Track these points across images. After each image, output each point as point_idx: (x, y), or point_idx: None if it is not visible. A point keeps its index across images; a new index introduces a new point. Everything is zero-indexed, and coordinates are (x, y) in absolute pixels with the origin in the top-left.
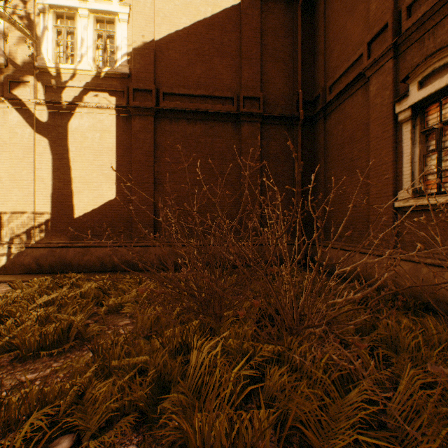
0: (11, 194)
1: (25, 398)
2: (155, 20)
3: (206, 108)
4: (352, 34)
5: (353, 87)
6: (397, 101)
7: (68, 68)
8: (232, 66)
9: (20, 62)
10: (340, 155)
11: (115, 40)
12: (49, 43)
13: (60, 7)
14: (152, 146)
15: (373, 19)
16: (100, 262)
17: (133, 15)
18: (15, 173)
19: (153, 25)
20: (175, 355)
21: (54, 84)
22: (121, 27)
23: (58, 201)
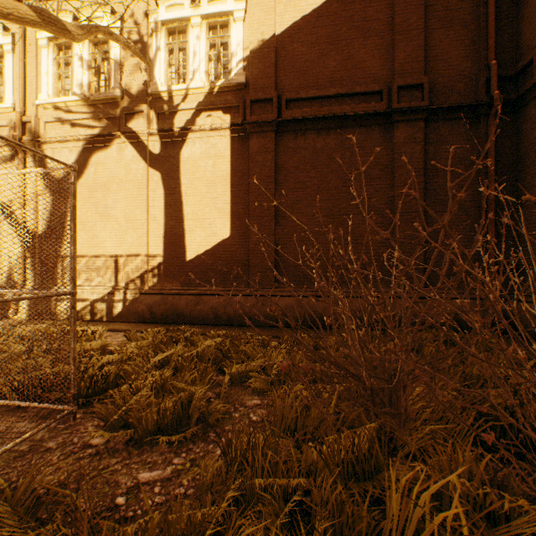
0: (126, 236)
1: (144, 531)
2: (275, 10)
3: (342, 111)
4: None
5: None
6: None
7: (180, 89)
8: (379, 48)
9: (134, 92)
10: None
11: (230, 46)
12: (161, 65)
13: (172, 21)
14: (273, 169)
15: None
16: (213, 314)
17: (250, 9)
18: (129, 213)
19: (274, 16)
20: (345, 482)
21: (167, 110)
22: (236, 28)
23: (170, 242)
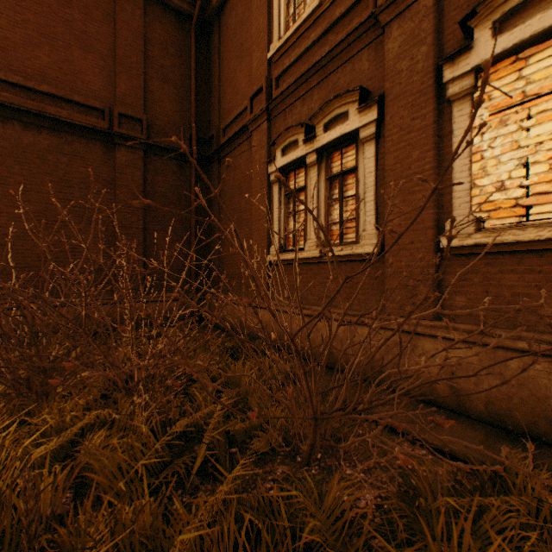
0: None
1: None
2: None
3: (58, 114)
4: (241, 83)
5: (241, 137)
6: (269, 162)
7: None
8: (102, 68)
9: None
10: (232, 205)
11: None
12: None
13: None
14: None
15: (255, 76)
16: None
17: None
18: None
19: None
20: None
21: None
22: None
23: None
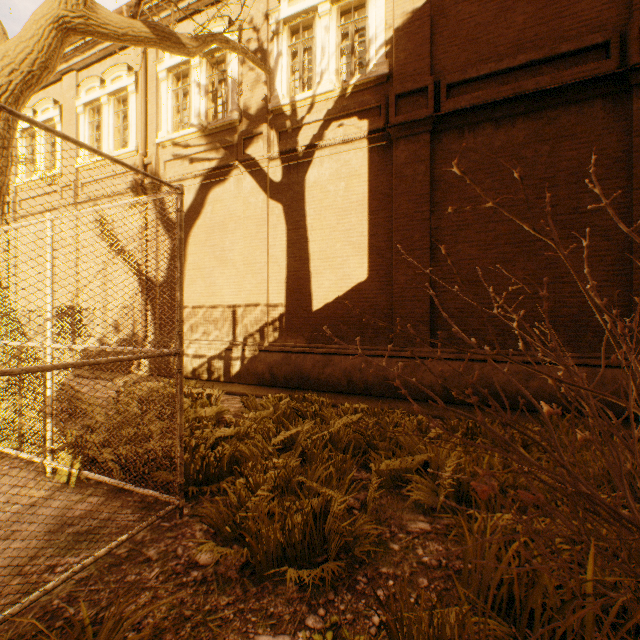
0: (244, 283)
1: None
2: None
3: (536, 86)
4: None
5: None
6: None
7: (304, 98)
8: None
9: (253, 111)
10: None
11: (367, 30)
12: (283, 74)
13: (295, 16)
14: (427, 185)
15: None
16: (346, 379)
17: None
18: (248, 255)
19: None
20: None
21: (289, 126)
22: (375, 4)
23: (293, 288)
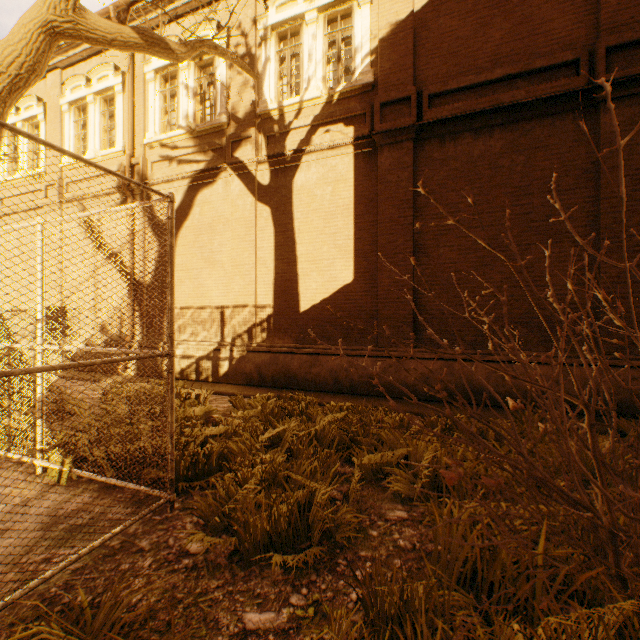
0: (233, 284)
1: None
2: None
3: (512, 99)
4: None
5: None
6: None
7: (292, 103)
8: None
9: (241, 115)
10: None
11: (353, 39)
12: (271, 79)
13: (283, 23)
14: (410, 191)
15: None
16: (332, 378)
17: None
18: (236, 257)
19: None
20: None
21: (277, 131)
22: (361, 15)
23: (281, 289)
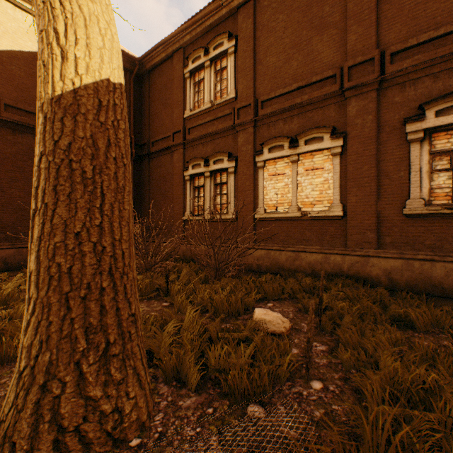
0: None
1: None
2: None
3: None
4: (165, 120)
5: (166, 151)
6: (185, 170)
7: None
8: None
9: None
10: (159, 187)
11: None
12: None
13: None
14: None
15: (175, 122)
16: None
17: None
18: None
19: None
20: None
21: None
22: None
23: None
